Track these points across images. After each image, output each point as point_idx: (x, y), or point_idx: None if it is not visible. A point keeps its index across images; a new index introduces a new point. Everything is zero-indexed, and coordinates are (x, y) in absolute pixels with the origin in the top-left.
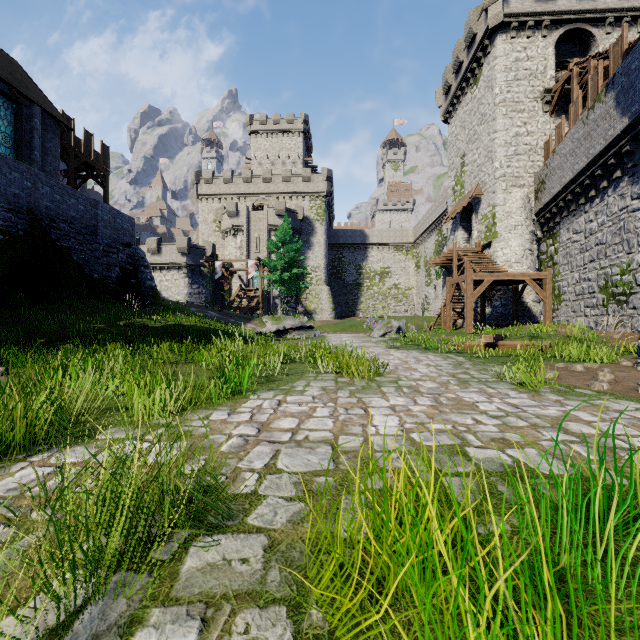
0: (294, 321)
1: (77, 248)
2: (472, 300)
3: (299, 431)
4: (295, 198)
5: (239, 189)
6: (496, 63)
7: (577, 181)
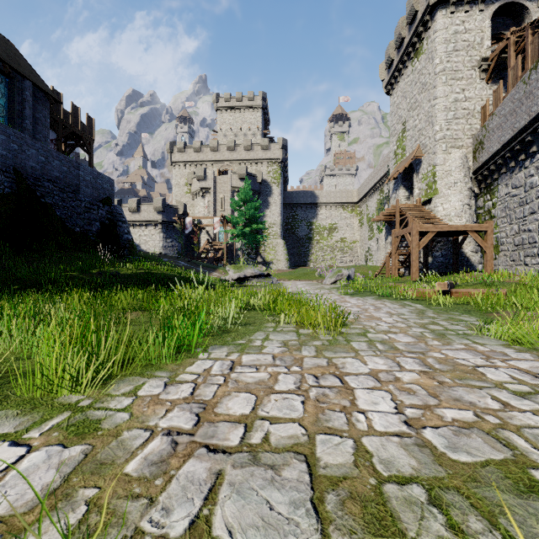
0: (254, 270)
1: (60, 204)
2: (417, 250)
3: (255, 422)
4: (255, 164)
5: (207, 157)
6: (436, 36)
7: (517, 139)
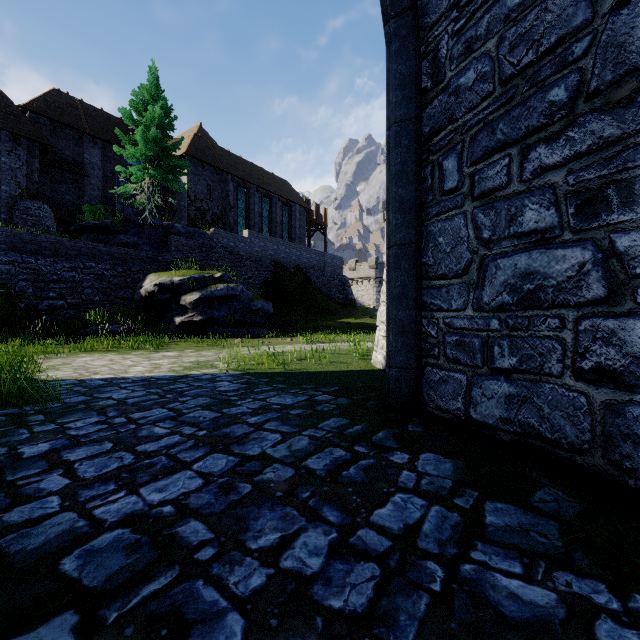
0: None
1: (316, 281)
2: None
3: None
4: None
5: None
6: None
7: None
